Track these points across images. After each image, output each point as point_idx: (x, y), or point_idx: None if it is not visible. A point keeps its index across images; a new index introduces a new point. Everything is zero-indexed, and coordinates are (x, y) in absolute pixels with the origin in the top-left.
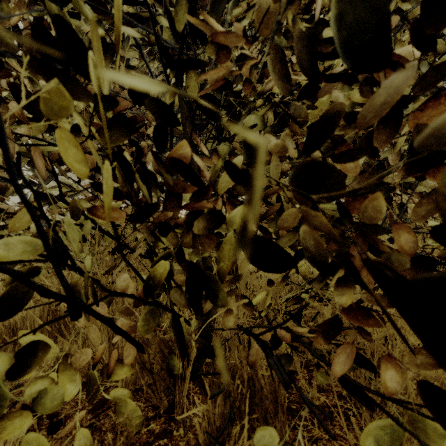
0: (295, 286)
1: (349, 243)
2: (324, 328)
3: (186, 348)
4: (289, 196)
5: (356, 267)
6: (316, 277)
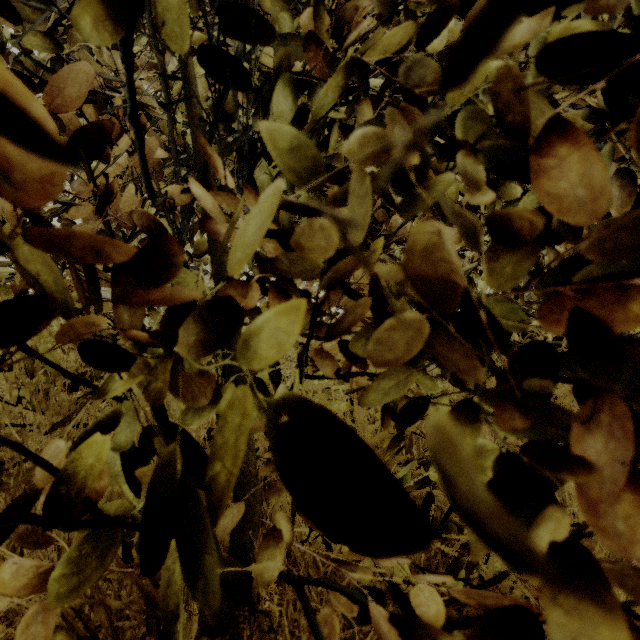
0: (417, 437)
1: (568, 416)
2: (490, 634)
3: (173, 619)
4: (395, 278)
5: (595, 493)
6: None
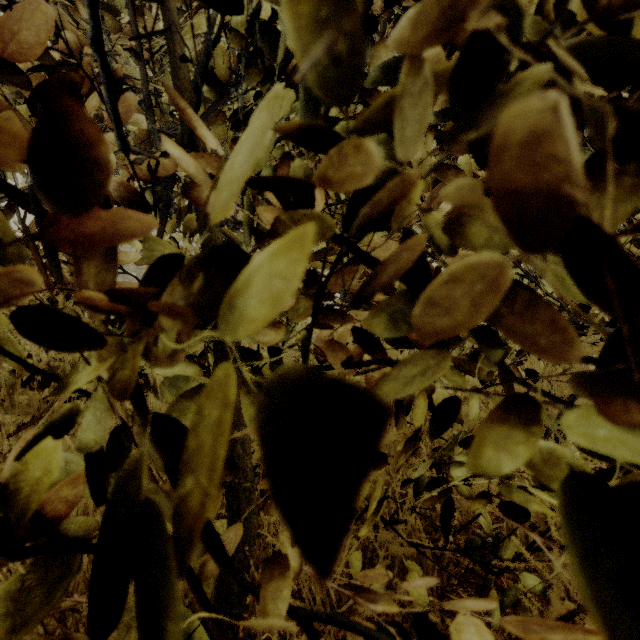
0: (424, 437)
1: None
2: None
3: None
4: (470, 199)
5: None
6: (471, 431)
